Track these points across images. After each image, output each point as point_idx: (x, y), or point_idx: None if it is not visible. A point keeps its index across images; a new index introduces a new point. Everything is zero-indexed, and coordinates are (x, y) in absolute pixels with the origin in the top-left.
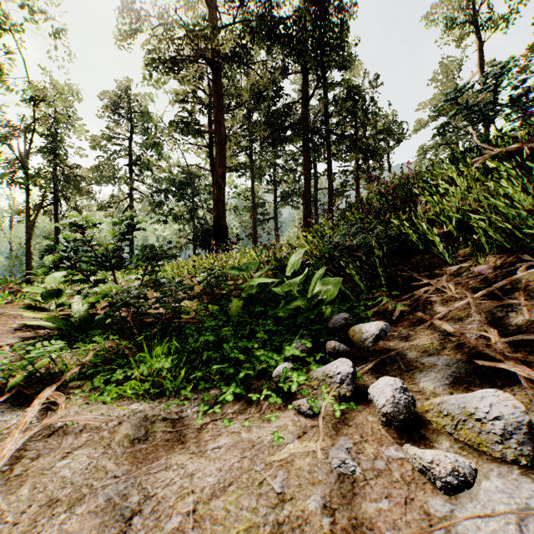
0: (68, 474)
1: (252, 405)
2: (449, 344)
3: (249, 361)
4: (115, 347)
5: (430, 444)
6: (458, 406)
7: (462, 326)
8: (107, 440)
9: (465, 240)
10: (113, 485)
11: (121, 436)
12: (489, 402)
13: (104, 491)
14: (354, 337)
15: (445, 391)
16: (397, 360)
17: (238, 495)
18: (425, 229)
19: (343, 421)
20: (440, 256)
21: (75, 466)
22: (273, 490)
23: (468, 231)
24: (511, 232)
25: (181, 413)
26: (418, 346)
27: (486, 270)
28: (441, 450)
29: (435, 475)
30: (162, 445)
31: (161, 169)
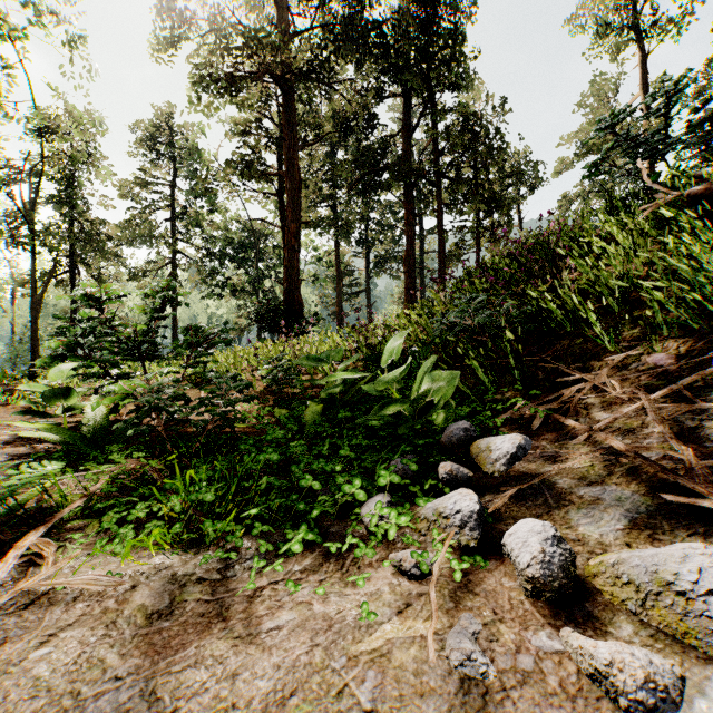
0: (46, 672)
1: (330, 558)
2: (617, 467)
3: (327, 491)
4: (139, 469)
5: (601, 628)
6: (645, 570)
7: (635, 441)
8: (111, 615)
9: (632, 319)
10: (111, 692)
11: (133, 608)
12: (696, 565)
13: (97, 704)
14: (478, 457)
15: (617, 541)
16: (542, 490)
17: (303, 712)
18: (576, 304)
19: (465, 587)
20: (596, 341)
21: (58, 659)
22: (358, 704)
23: (635, 306)
24: (698, 306)
25: (226, 571)
26: (572, 470)
27: (665, 360)
28: (624, 644)
29: (618, 686)
30: (193, 622)
31: (214, 226)
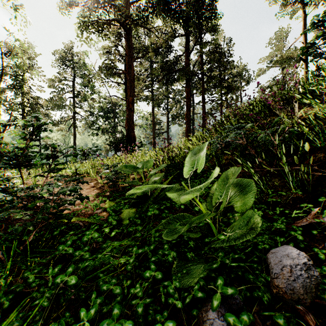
0: None
1: None
2: None
3: None
4: None
5: None
6: None
7: None
8: None
9: None
10: None
11: None
12: None
13: None
14: None
15: None
16: None
17: None
18: None
19: None
20: None
21: None
22: None
23: None
24: None
25: None
26: None
27: None
28: None
29: None
30: None
31: (94, 100)
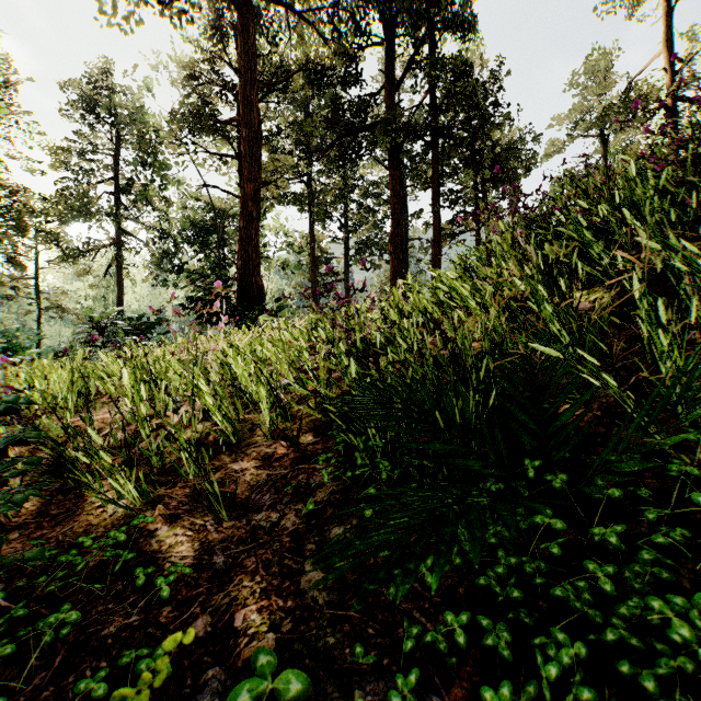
0: None
1: None
2: None
3: None
4: None
5: None
6: None
7: None
8: None
9: None
10: None
11: None
12: None
13: None
14: None
15: None
16: None
17: None
18: None
19: None
20: None
21: None
22: None
23: None
24: None
25: None
26: None
27: None
28: None
29: None
30: None
31: (169, 202)
